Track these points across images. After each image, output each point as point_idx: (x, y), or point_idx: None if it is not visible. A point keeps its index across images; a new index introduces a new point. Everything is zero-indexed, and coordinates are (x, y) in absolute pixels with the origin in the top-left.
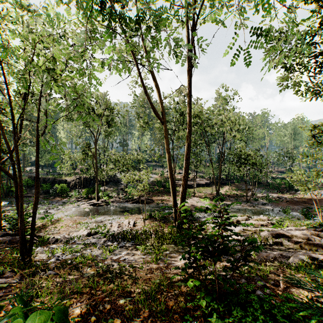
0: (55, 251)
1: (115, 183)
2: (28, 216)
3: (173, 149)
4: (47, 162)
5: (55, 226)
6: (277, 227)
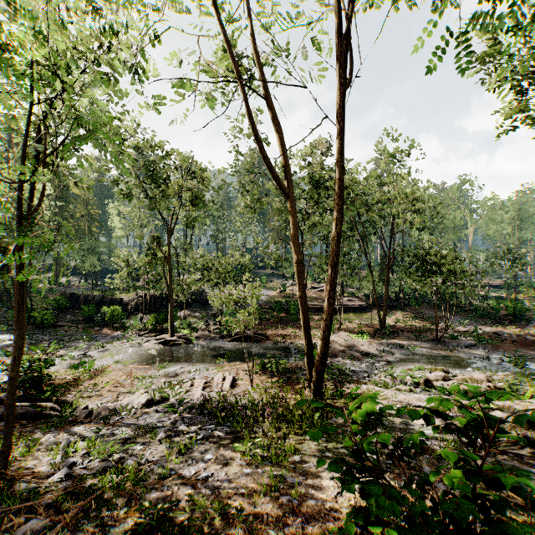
0: (72, 448)
1: (203, 305)
2: (53, 362)
3: (302, 247)
4: (91, 269)
5: (95, 383)
6: (512, 399)
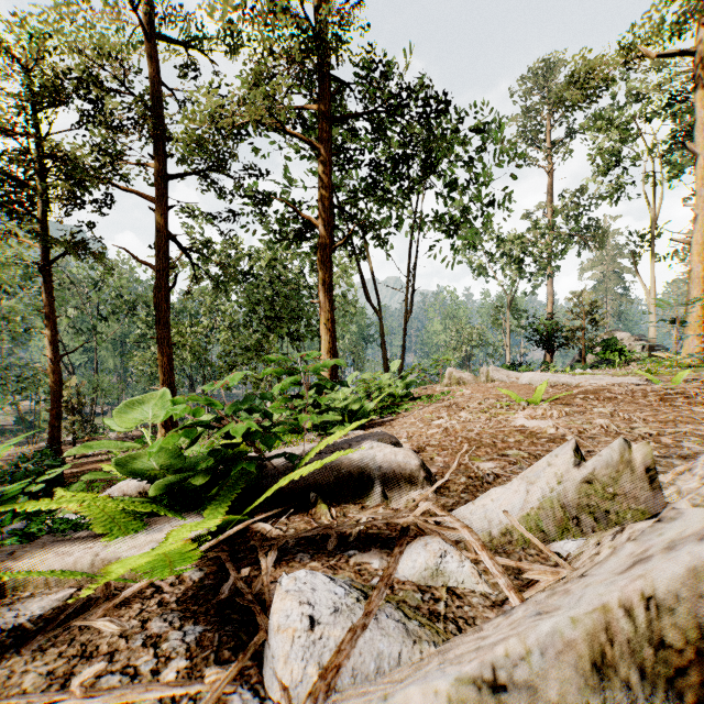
0: None
1: None
2: None
3: None
4: None
5: None
6: None
